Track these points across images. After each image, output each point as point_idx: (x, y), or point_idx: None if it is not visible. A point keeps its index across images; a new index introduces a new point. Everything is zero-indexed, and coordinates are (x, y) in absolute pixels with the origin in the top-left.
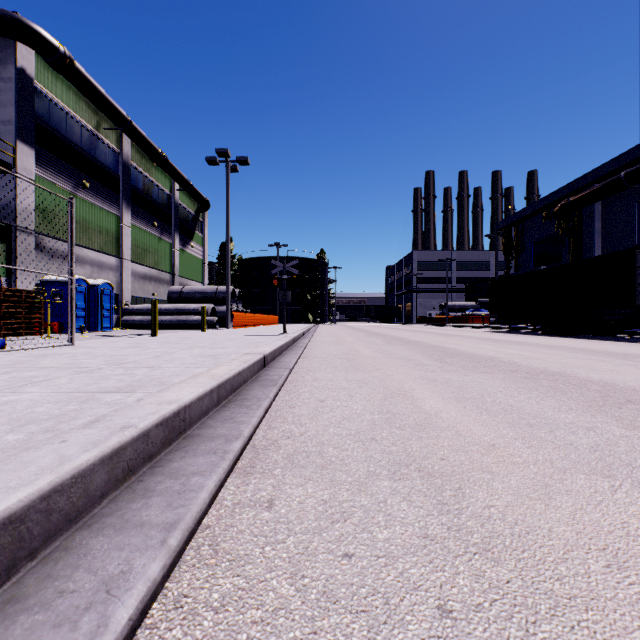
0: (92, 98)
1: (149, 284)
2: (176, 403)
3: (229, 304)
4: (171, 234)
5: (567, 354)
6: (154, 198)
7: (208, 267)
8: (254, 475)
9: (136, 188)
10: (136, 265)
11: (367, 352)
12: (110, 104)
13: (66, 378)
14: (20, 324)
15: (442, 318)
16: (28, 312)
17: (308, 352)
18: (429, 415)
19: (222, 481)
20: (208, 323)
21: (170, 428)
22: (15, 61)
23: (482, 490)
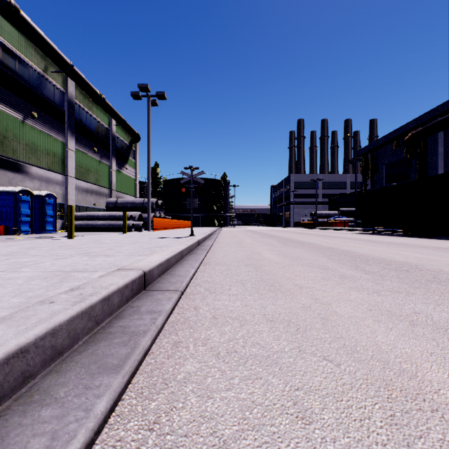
0: (38, 43)
1: (91, 196)
2: None
3: (149, 211)
4: (109, 158)
5: None
6: (95, 130)
7: (141, 185)
8: None
9: (79, 121)
10: (79, 181)
11: (271, 256)
12: (54, 50)
13: None
14: None
15: (313, 223)
16: None
17: (211, 256)
18: None
19: None
20: (135, 226)
21: None
22: None
23: None
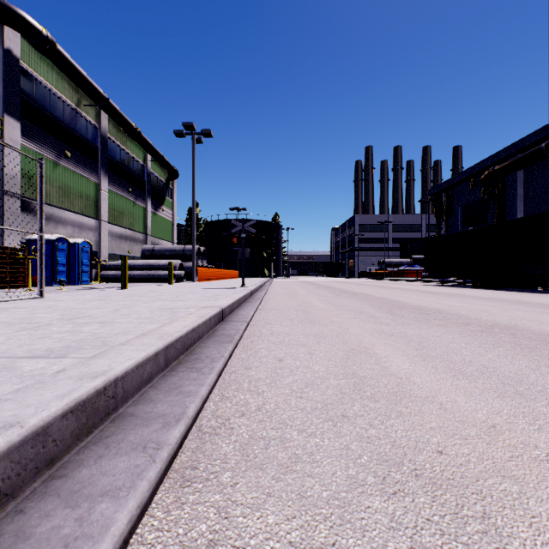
0: (73, 77)
1: (125, 243)
2: (102, 377)
3: (194, 260)
4: (144, 199)
5: (507, 306)
6: (129, 167)
7: (177, 228)
8: (194, 485)
9: (113, 158)
10: (113, 226)
11: (319, 304)
12: (89, 83)
13: (3, 337)
14: (5, 278)
15: (380, 273)
16: (13, 267)
17: (265, 304)
18: (400, 379)
19: (144, 504)
20: (176, 277)
21: (89, 412)
22: (2, 43)
23: (520, 519)
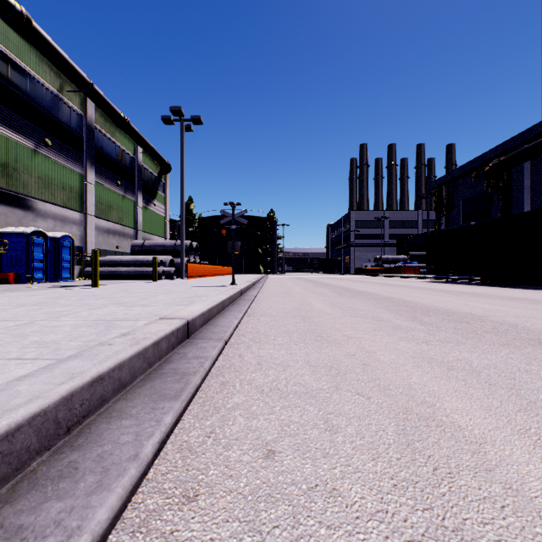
0: (52, 59)
1: (113, 238)
2: None
3: (183, 256)
4: (135, 193)
5: None
6: (118, 159)
7: (171, 224)
8: None
9: (100, 149)
10: (100, 220)
11: (322, 307)
12: (71, 66)
13: None
14: None
15: (377, 269)
16: None
17: (255, 307)
18: None
19: None
20: (166, 274)
21: None
22: None
23: None
